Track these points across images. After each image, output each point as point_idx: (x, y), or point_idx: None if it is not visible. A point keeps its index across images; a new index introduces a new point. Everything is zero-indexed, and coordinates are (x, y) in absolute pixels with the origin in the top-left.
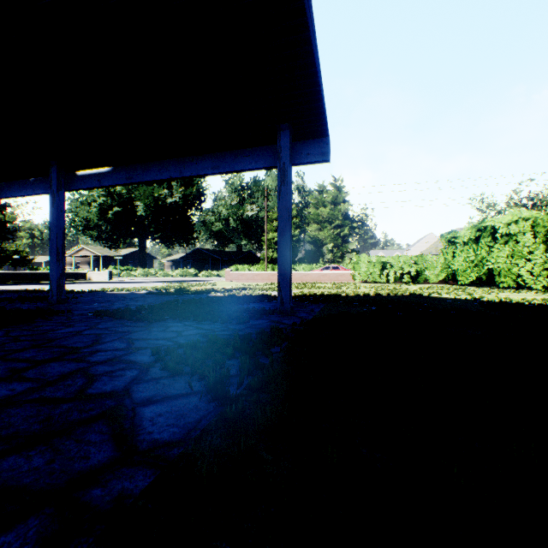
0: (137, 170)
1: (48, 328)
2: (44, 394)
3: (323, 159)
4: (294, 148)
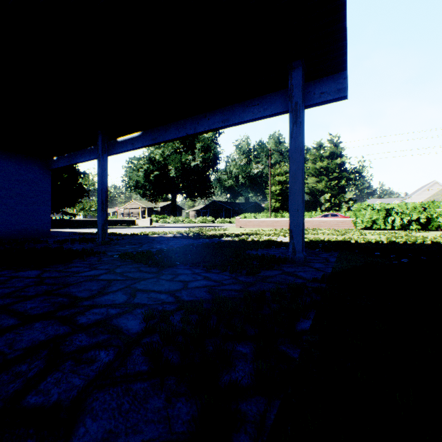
0: (160, 132)
1: (76, 269)
2: None
3: (339, 96)
4: (305, 89)
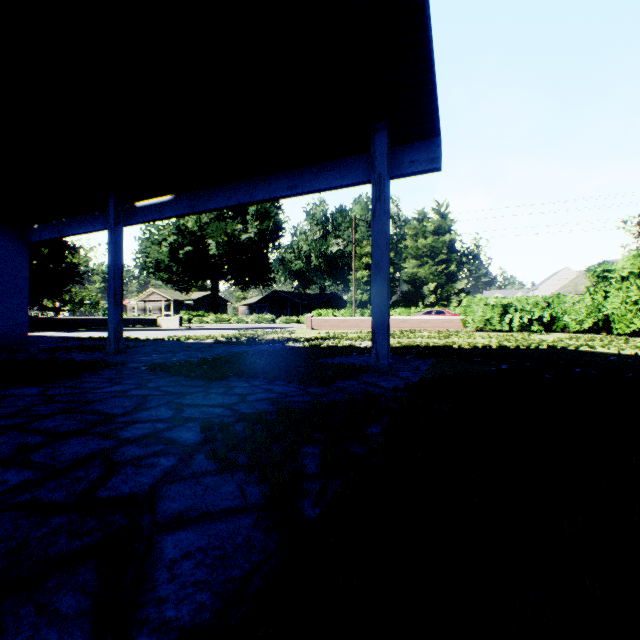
0: (201, 197)
1: (92, 385)
2: (38, 493)
3: (432, 167)
4: (392, 156)
